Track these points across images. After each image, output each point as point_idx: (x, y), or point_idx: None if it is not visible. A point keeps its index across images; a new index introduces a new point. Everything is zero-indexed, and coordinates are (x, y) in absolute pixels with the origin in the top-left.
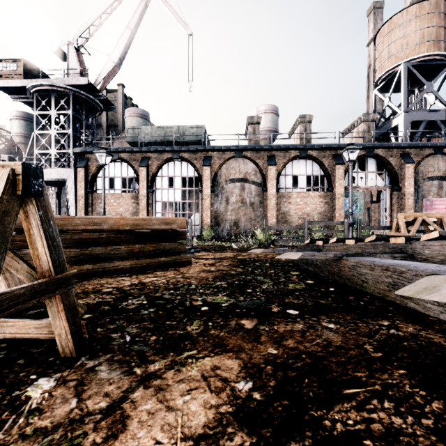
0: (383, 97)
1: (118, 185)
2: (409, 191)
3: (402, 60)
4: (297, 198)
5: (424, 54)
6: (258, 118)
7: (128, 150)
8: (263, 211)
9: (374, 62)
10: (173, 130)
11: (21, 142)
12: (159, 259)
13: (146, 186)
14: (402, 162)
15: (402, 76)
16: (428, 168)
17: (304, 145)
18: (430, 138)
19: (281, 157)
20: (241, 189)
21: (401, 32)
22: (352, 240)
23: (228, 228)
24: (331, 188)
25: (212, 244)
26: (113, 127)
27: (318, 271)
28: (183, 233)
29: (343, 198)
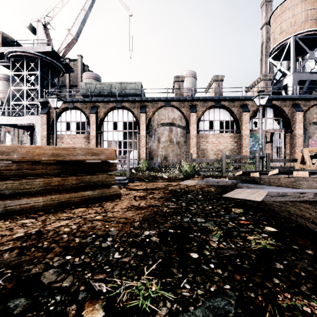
0: (276, 63)
1: (74, 128)
2: (299, 133)
3: (291, 35)
4: (212, 138)
5: (308, 30)
6: (183, 77)
7: (81, 100)
8: (187, 148)
9: (266, 41)
10: (116, 85)
11: (4, 97)
12: (83, 193)
13: (95, 128)
14: (293, 110)
15: (291, 46)
16: (313, 115)
17: (219, 97)
18: (310, 94)
19: (201, 107)
20: (169, 131)
21: (290, 13)
22: (303, 172)
23: (159, 161)
24: (239, 130)
25: (146, 174)
26: (74, 87)
27: (266, 209)
28: (113, 164)
29: (248, 138)
